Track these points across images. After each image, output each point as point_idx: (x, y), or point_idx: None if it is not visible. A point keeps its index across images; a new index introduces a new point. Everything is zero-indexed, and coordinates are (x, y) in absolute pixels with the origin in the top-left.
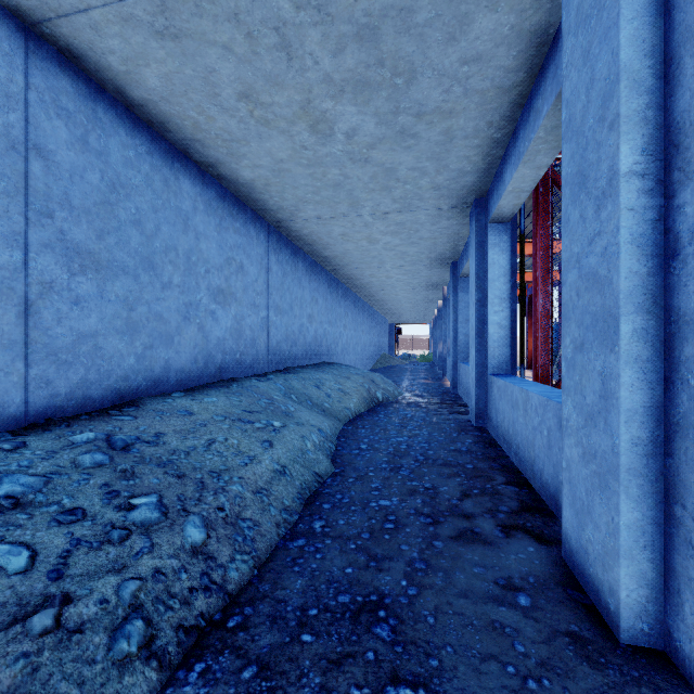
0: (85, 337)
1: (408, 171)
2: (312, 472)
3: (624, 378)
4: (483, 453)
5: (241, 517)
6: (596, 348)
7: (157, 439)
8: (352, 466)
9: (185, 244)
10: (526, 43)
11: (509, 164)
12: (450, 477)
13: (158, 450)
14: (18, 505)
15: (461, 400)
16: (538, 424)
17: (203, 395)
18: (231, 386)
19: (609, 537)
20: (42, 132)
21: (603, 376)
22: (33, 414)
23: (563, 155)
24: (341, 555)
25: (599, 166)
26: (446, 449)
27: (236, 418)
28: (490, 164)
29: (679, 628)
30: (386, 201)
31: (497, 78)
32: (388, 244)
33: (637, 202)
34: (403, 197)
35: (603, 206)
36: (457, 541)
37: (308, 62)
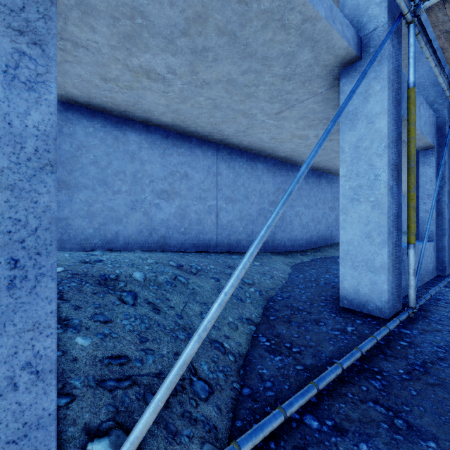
0: None
1: None
2: None
3: None
4: None
5: None
6: None
7: None
8: None
9: (405, 209)
10: None
11: None
12: None
13: None
14: None
15: None
16: None
17: None
18: None
19: None
20: None
21: None
22: None
23: None
24: None
25: None
26: None
27: None
28: None
29: None
30: None
31: None
32: None
33: None
34: None
35: None
36: None
37: None
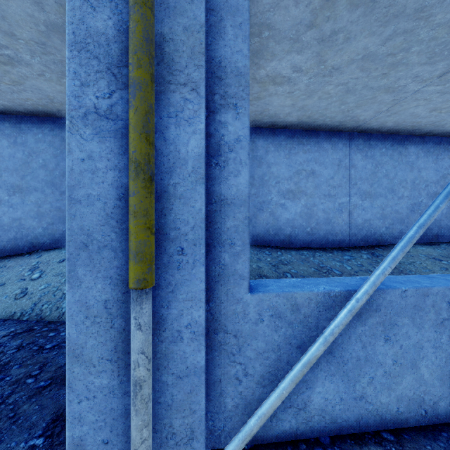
0: (366, 221)
1: None
2: None
3: None
4: None
5: None
6: None
7: None
8: None
9: (411, 176)
10: None
11: None
12: None
13: None
14: (348, 261)
15: None
16: None
17: (419, 246)
18: (441, 245)
19: None
20: (354, 160)
21: None
22: (351, 244)
23: None
24: None
25: None
26: None
27: (432, 257)
28: None
29: None
30: None
31: None
32: None
33: None
34: None
35: None
36: None
37: None
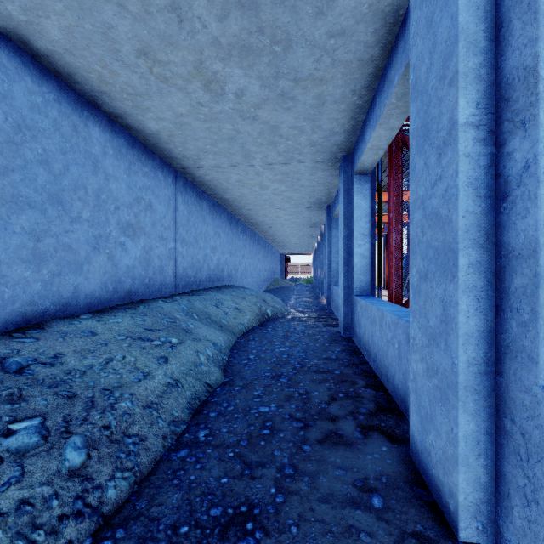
0: None
1: (289, 129)
2: (204, 383)
3: (462, 306)
4: (348, 360)
5: (127, 433)
6: (438, 278)
7: (55, 360)
8: (240, 375)
9: (95, 184)
10: (381, 22)
11: (369, 126)
12: (321, 383)
13: (54, 371)
14: None
15: (334, 315)
16: (391, 338)
17: (110, 316)
18: (138, 307)
19: (449, 445)
20: None
21: (444, 303)
22: None
23: (410, 112)
24: (219, 464)
25: (440, 119)
26: (319, 357)
27: (137, 336)
28: (354, 126)
29: (509, 529)
30: (273, 154)
31: (358, 52)
32: (276, 190)
33: (472, 149)
34: (286, 151)
35: (444, 154)
36: (322, 444)
37: (197, 25)
